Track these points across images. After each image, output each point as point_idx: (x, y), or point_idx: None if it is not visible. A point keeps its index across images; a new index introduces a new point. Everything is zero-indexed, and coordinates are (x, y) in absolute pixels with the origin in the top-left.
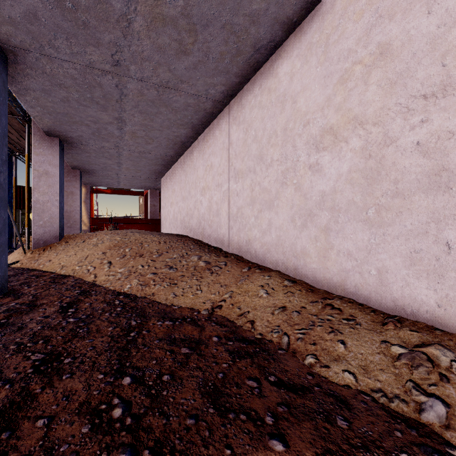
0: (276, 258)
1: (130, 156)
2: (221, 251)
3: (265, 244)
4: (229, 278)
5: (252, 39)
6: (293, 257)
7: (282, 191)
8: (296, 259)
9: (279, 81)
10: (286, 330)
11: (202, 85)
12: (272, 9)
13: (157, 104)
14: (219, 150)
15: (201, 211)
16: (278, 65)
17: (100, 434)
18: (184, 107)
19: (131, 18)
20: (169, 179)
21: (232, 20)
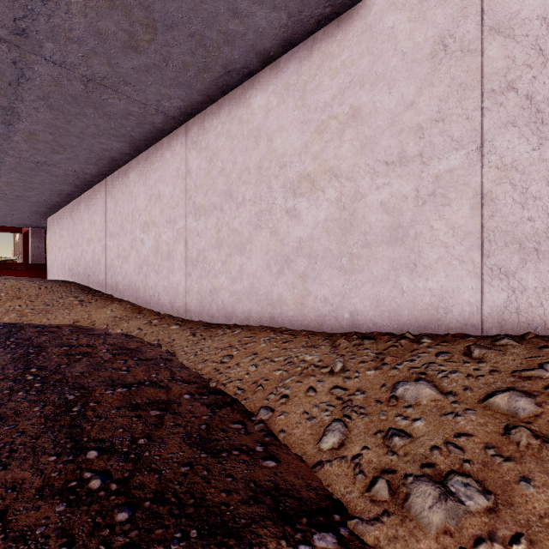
0: (129, 294)
1: (3, 197)
2: (100, 293)
3: (124, 285)
4: (93, 308)
5: (109, 156)
6: (135, 292)
7: (131, 251)
8: (136, 293)
9: (130, 182)
10: (109, 324)
11: (78, 167)
12: (116, 149)
13: (36, 170)
14: (100, 211)
15: (87, 259)
16: (130, 172)
17: (2, 345)
18: (64, 175)
19: (11, 136)
20: (57, 222)
21: (90, 148)
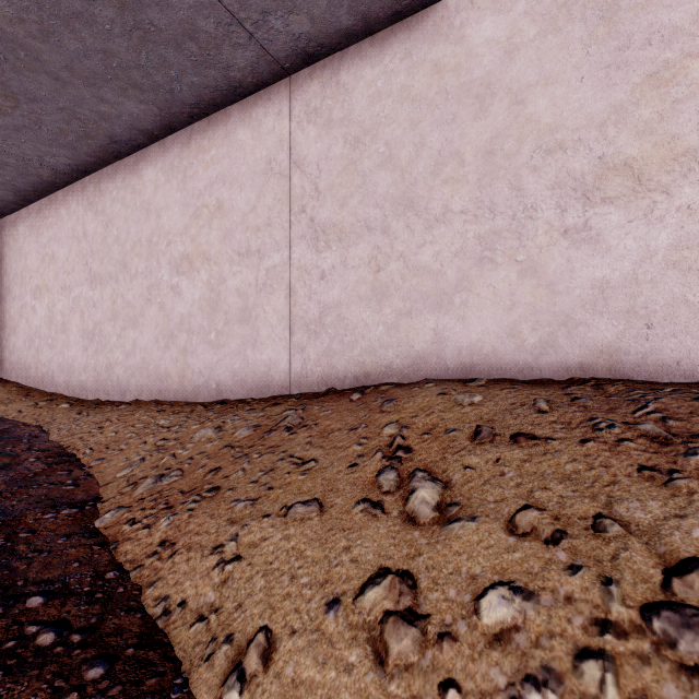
0: (18, 373)
1: None
2: None
3: (12, 362)
4: None
5: None
6: (26, 370)
7: (21, 321)
8: (27, 372)
9: (19, 236)
10: None
11: None
12: None
13: None
14: None
15: None
16: (19, 223)
17: None
18: None
19: None
20: None
21: None
